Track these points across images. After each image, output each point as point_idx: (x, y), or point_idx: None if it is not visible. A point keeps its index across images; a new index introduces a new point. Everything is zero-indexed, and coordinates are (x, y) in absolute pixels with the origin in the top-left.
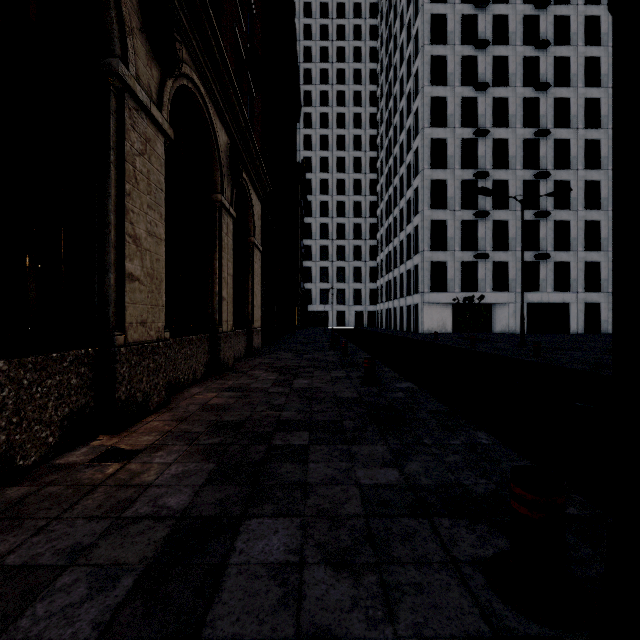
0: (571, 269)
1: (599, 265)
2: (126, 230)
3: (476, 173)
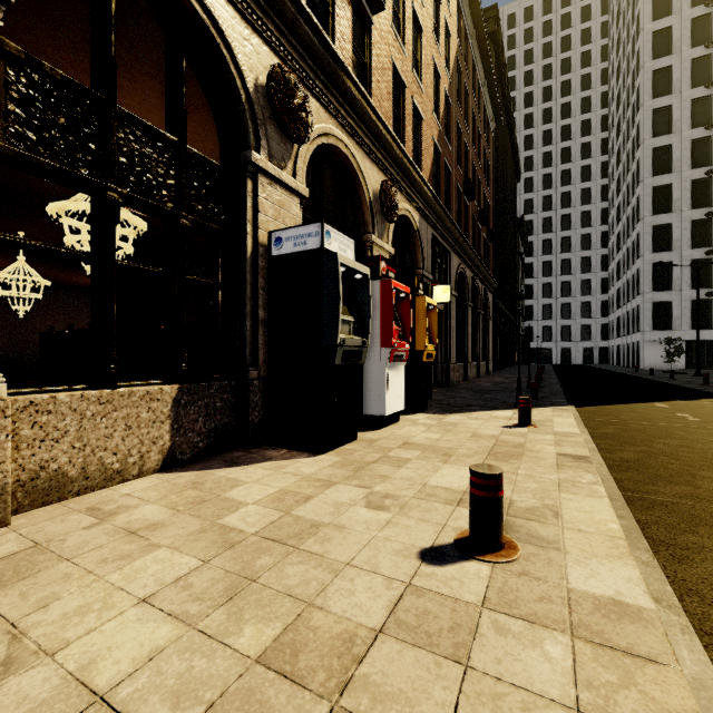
0: None
1: None
2: (468, 337)
3: (707, 213)
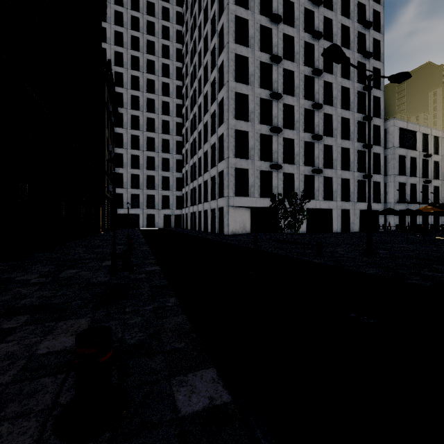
0: (333, 183)
1: (349, 181)
2: None
3: (272, 93)
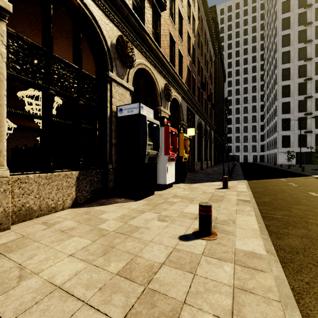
0: None
1: None
2: (203, 150)
3: (305, 97)
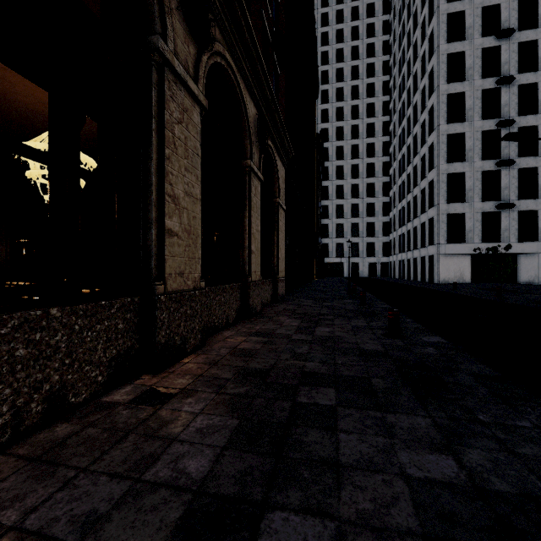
0: None
1: None
2: (166, 190)
3: (499, 122)
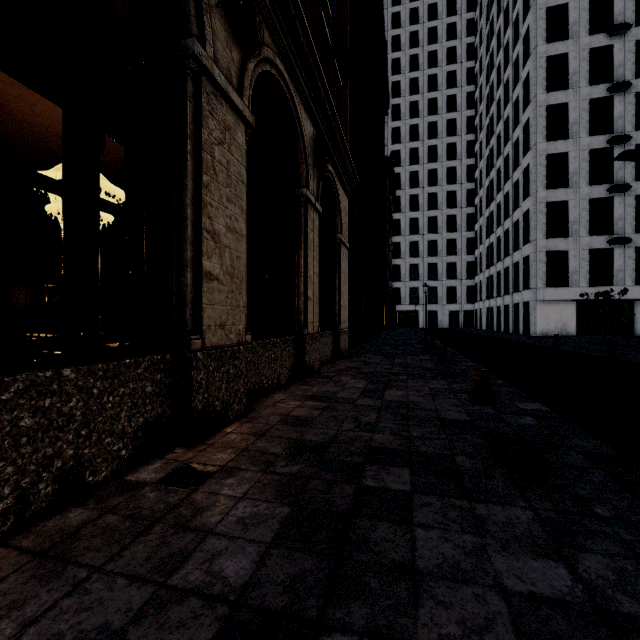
0: None
1: None
2: (203, 225)
3: (611, 138)
